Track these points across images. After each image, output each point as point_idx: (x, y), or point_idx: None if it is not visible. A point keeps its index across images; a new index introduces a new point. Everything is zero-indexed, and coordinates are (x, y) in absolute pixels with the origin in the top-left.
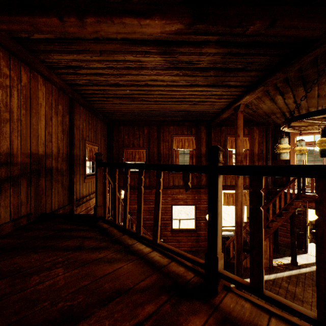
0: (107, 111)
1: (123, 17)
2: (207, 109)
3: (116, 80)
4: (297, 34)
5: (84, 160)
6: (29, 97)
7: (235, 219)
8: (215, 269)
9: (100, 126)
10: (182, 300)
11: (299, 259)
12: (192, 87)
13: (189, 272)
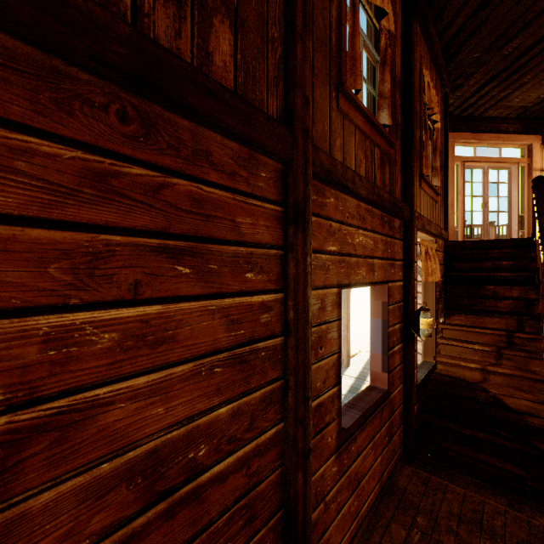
0: None
1: None
2: None
3: None
4: None
5: None
6: None
7: None
8: None
9: None
10: None
11: None
12: None
13: None
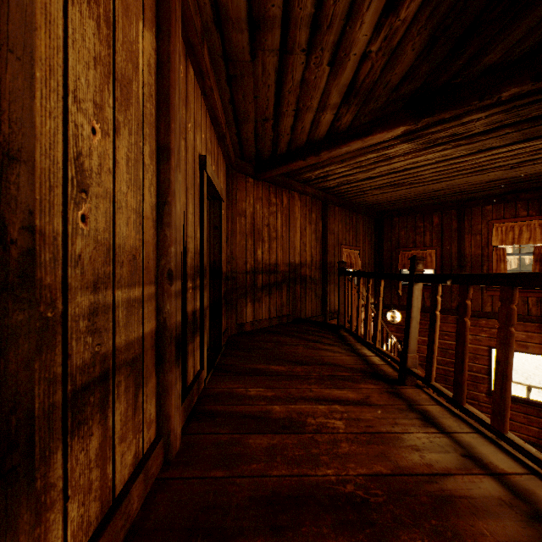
0: (369, 203)
1: (347, 143)
2: None
3: (366, 175)
4: None
5: None
6: (288, 215)
7: None
8: (404, 364)
9: (362, 223)
10: (371, 379)
11: None
12: (485, 152)
13: (394, 372)
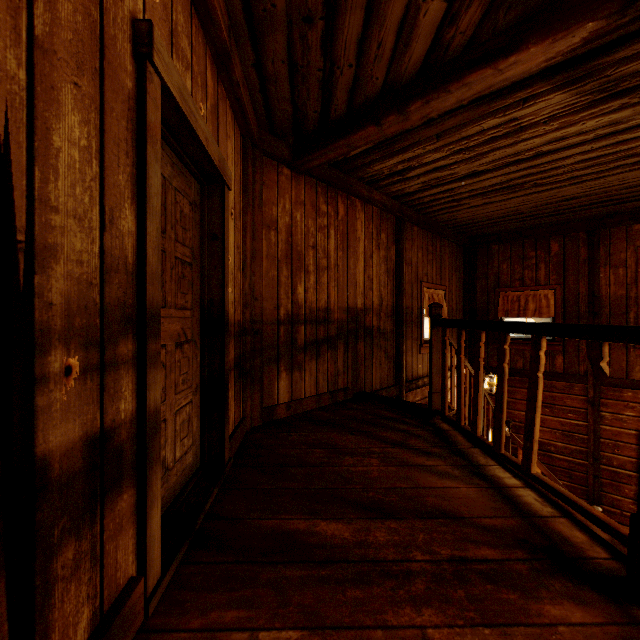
0: (461, 223)
1: (464, 77)
2: None
3: (470, 167)
4: None
5: (420, 316)
6: (346, 233)
7: None
8: None
9: (448, 252)
10: (557, 574)
11: None
12: None
13: (596, 547)
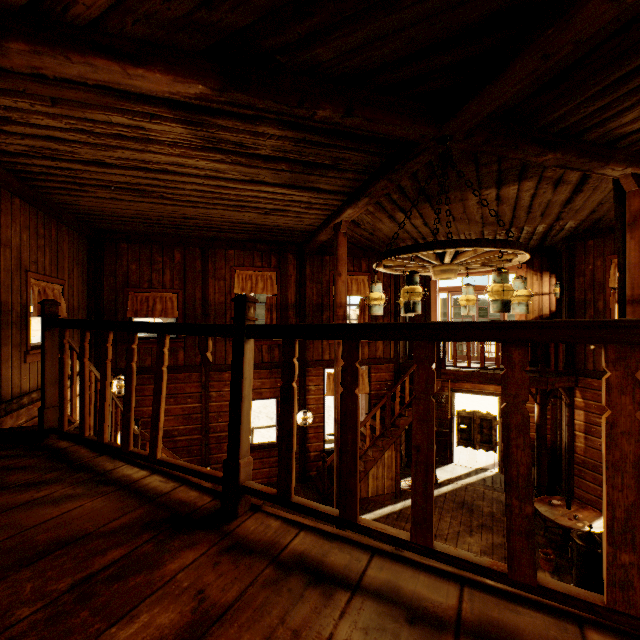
0: (86, 211)
1: (89, 55)
2: (292, 224)
3: (97, 154)
4: (388, 133)
5: (25, 315)
6: None
7: (335, 416)
8: (236, 481)
9: (68, 240)
10: (177, 534)
11: (441, 473)
12: (255, 185)
13: (204, 497)
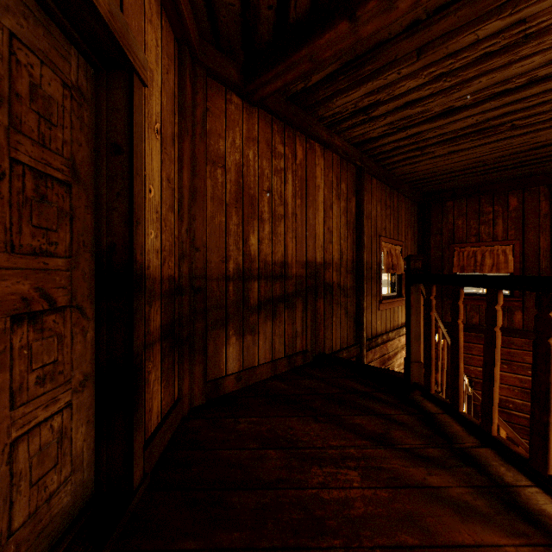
0: (420, 176)
1: None
2: None
3: (447, 101)
4: None
5: (378, 271)
6: (304, 179)
7: None
8: None
9: (404, 208)
10: None
11: None
12: None
13: None
